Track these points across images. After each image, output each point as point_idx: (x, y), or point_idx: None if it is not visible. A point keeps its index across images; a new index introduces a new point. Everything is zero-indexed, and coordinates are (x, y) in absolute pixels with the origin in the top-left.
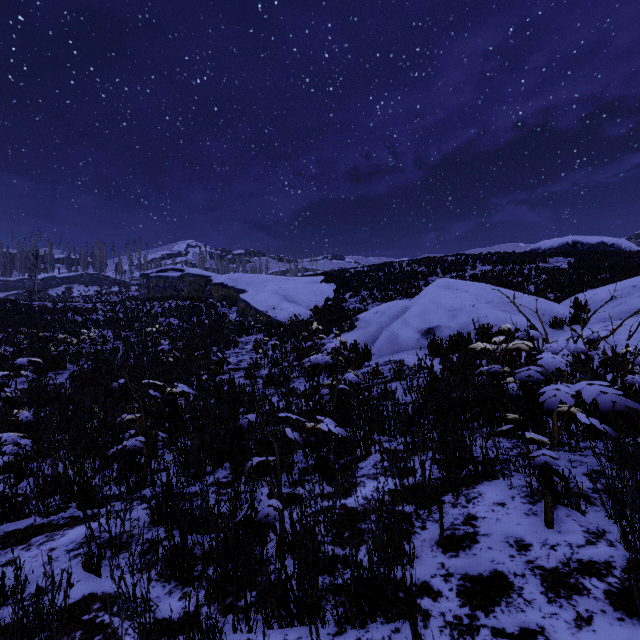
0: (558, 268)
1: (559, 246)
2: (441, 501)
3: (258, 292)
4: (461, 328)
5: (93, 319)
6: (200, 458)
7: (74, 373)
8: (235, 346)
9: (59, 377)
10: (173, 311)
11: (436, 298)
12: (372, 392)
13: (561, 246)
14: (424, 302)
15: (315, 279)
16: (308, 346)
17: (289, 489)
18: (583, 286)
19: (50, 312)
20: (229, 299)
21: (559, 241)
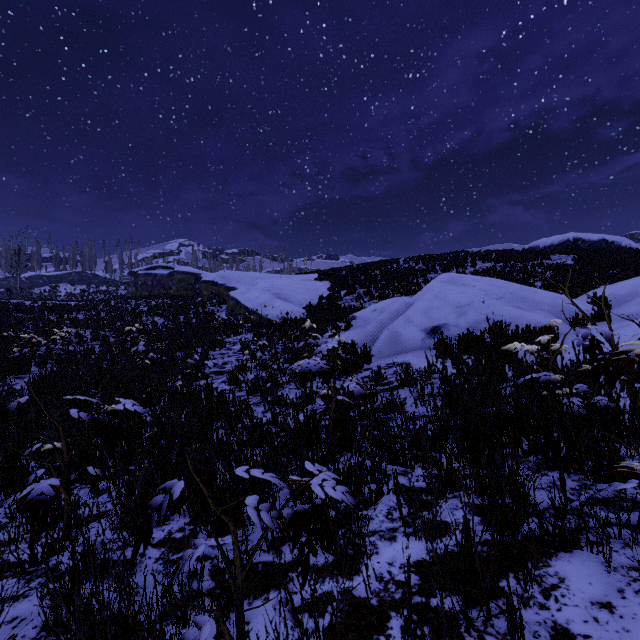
0: (564, 264)
1: (560, 243)
2: (519, 617)
3: (249, 290)
4: (471, 326)
5: (72, 318)
6: None
7: (34, 378)
8: (221, 347)
9: (19, 382)
10: (159, 310)
11: (441, 294)
12: (375, 402)
13: (562, 243)
14: (428, 298)
15: (309, 277)
16: (300, 346)
17: (267, 555)
18: (596, 282)
19: (26, 310)
20: (218, 297)
21: (560, 238)
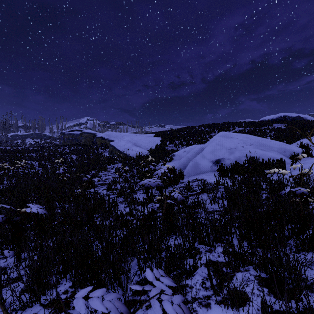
0: (281, 128)
1: (276, 118)
2: None
3: (120, 141)
4: (237, 159)
5: (29, 155)
6: (49, 268)
7: (3, 187)
8: (105, 170)
9: None
10: (75, 151)
11: (220, 142)
12: (188, 202)
13: (278, 118)
14: (213, 144)
15: (150, 135)
16: (146, 170)
17: None
18: (299, 136)
19: (6, 152)
20: (104, 145)
21: (276, 115)
